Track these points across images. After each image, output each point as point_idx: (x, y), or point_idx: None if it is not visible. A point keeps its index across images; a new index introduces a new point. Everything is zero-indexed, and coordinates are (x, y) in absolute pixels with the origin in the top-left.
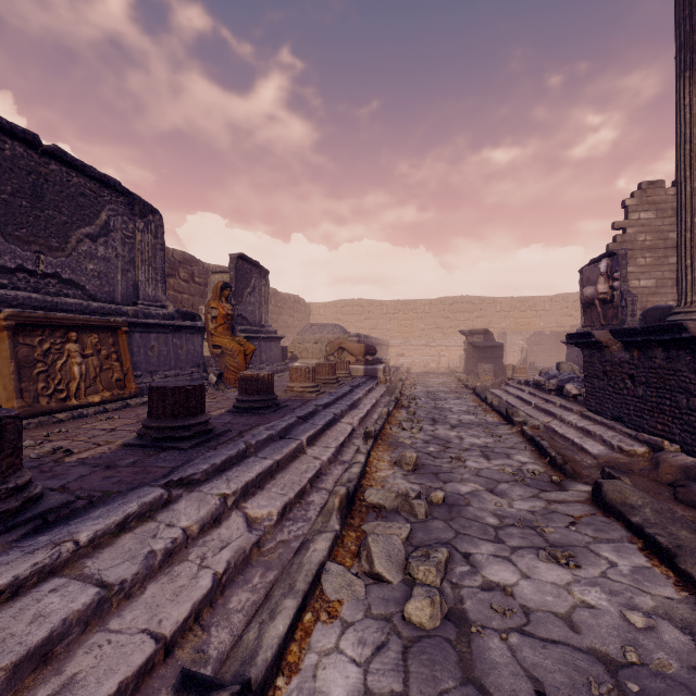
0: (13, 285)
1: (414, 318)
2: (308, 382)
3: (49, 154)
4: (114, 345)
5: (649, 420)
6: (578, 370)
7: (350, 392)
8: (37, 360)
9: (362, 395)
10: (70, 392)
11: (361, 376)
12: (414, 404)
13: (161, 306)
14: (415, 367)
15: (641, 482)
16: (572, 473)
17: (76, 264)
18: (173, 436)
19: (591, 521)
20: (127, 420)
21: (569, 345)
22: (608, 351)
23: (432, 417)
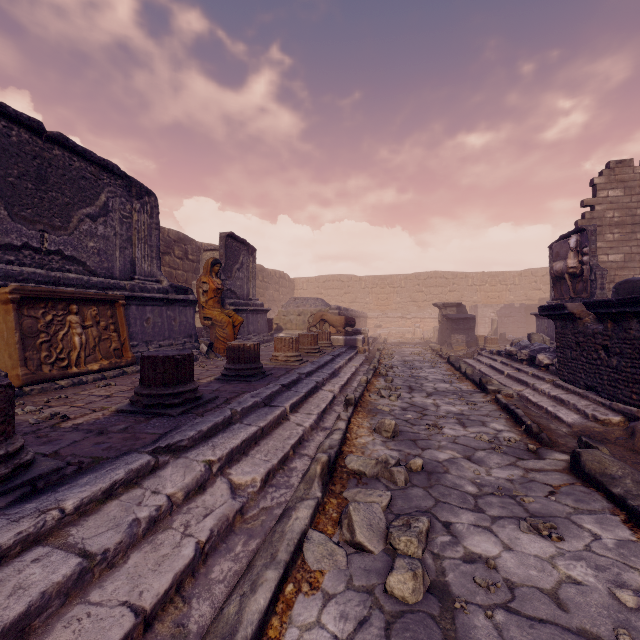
0: (19, 261)
1: (391, 292)
2: (291, 351)
3: (52, 141)
4: (112, 317)
5: (624, 390)
6: (548, 341)
7: (331, 361)
8: (40, 331)
9: (342, 364)
10: (71, 360)
11: (341, 346)
12: (392, 372)
13: (156, 280)
14: (392, 337)
15: (617, 451)
16: (548, 442)
17: (78, 242)
18: (163, 403)
19: (570, 491)
20: (123, 387)
21: (539, 317)
22: (581, 323)
23: (408, 385)
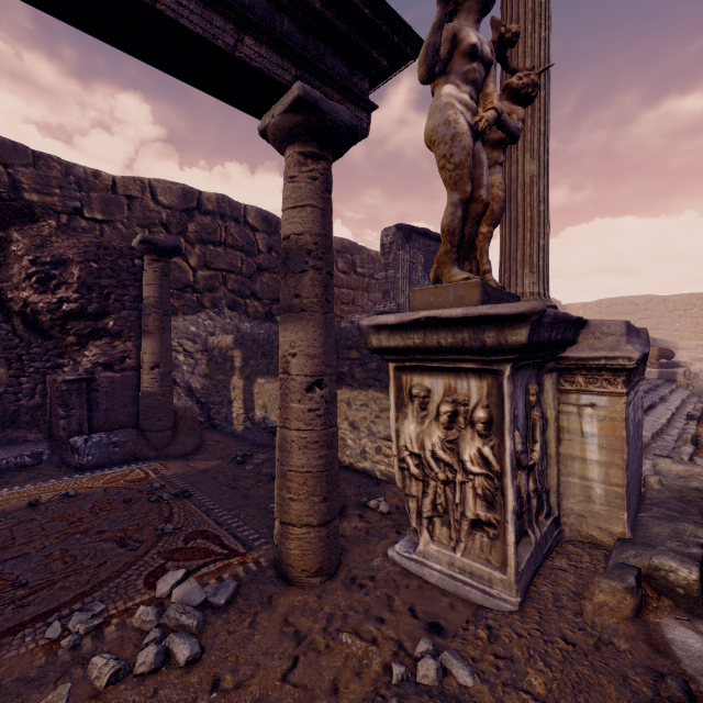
0: None
1: None
2: None
3: None
4: None
5: None
6: None
7: (652, 390)
8: None
9: (667, 393)
10: None
11: (655, 379)
12: None
13: None
14: None
15: None
16: None
17: None
18: None
19: None
20: None
21: None
22: None
23: None
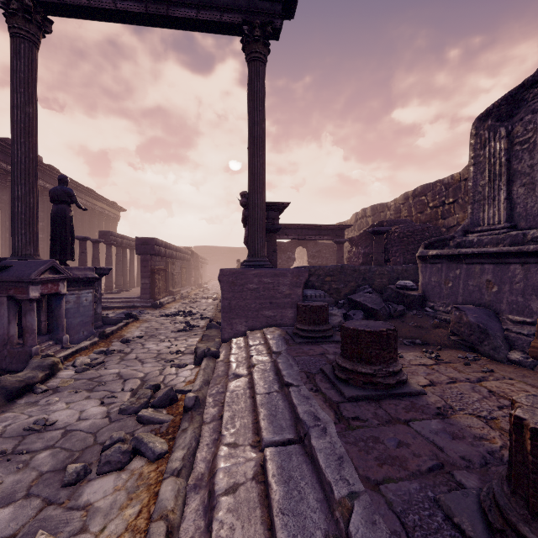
0: None
1: None
2: None
3: None
4: None
5: None
6: None
7: None
8: None
9: None
10: None
11: None
12: None
13: None
14: None
15: None
16: None
17: None
18: None
19: None
20: None
21: None
22: None
23: None
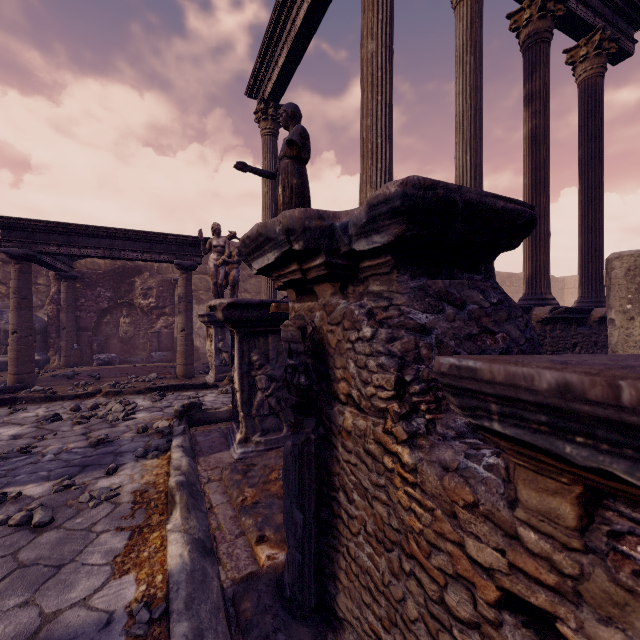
0: None
1: None
2: None
3: None
4: None
5: None
6: None
7: None
8: None
9: None
10: None
11: None
12: None
13: None
14: None
15: None
16: None
17: None
18: None
19: None
20: None
21: None
22: None
23: None
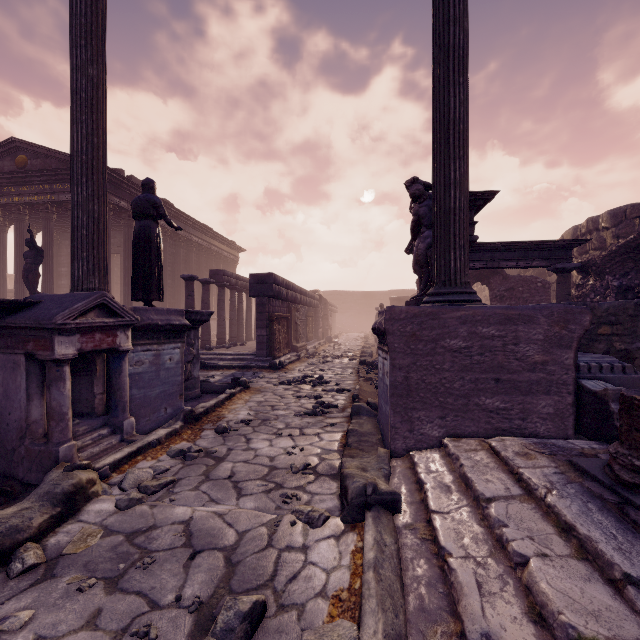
0: None
1: None
2: None
3: None
4: None
5: None
6: None
7: None
8: None
9: None
10: None
11: None
12: None
13: None
14: None
15: None
16: None
17: None
18: None
19: None
20: None
21: None
22: None
23: None
